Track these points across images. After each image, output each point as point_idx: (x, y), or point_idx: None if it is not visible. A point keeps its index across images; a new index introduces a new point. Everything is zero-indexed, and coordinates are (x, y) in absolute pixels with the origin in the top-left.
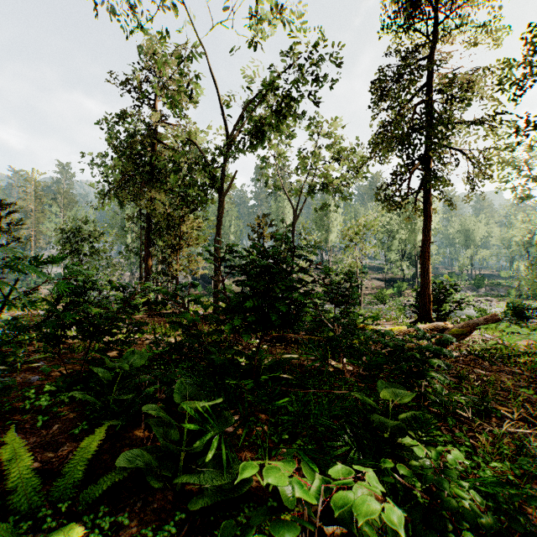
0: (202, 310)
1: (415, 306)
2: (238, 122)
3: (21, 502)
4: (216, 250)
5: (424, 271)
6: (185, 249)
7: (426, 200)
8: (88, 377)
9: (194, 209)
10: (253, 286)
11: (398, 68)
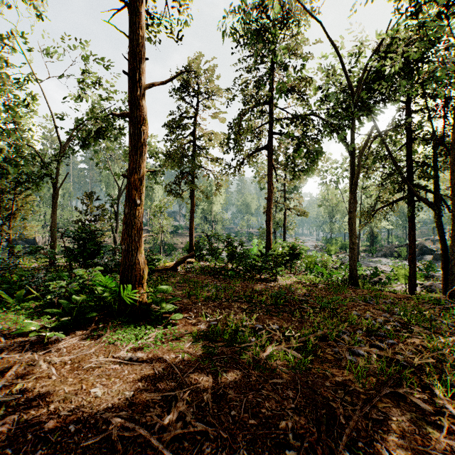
0: (38, 263)
1: (188, 252)
2: (70, 138)
3: (9, 300)
4: (52, 222)
5: (191, 233)
6: (18, 217)
7: (192, 195)
8: None
9: (28, 188)
10: (79, 244)
11: (176, 122)
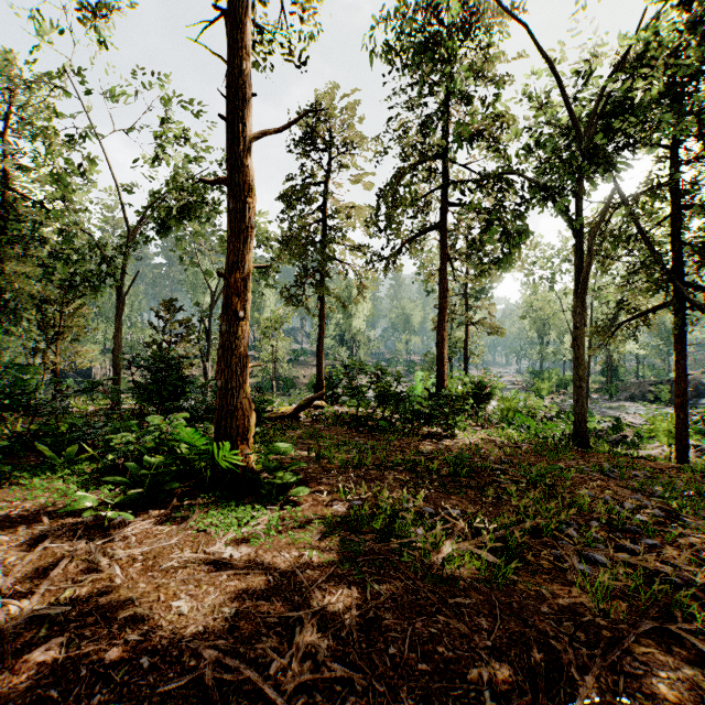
0: (95, 406)
1: (316, 391)
2: (140, 219)
3: (54, 460)
4: (116, 344)
5: (319, 362)
6: (67, 338)
7: (321, 303)
8: (30, 441)
9: (82, 295)
10: (154, 378)
11: (296, 190)
